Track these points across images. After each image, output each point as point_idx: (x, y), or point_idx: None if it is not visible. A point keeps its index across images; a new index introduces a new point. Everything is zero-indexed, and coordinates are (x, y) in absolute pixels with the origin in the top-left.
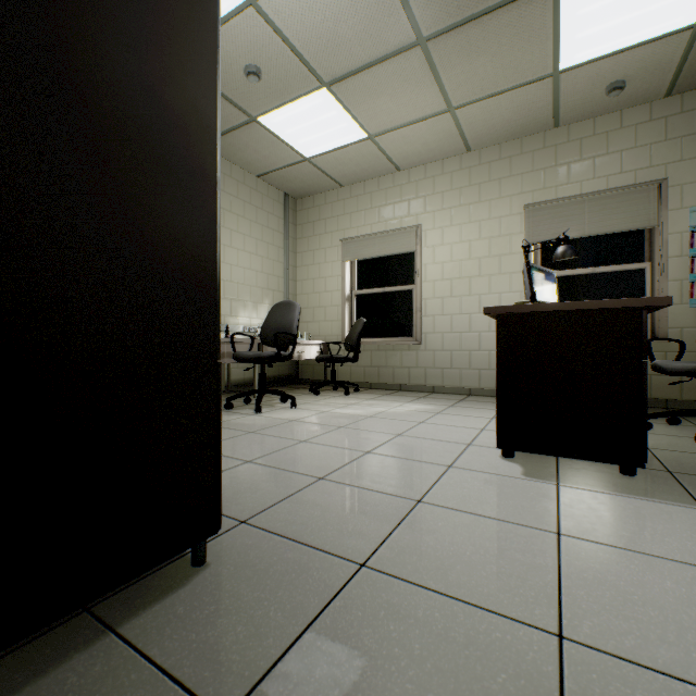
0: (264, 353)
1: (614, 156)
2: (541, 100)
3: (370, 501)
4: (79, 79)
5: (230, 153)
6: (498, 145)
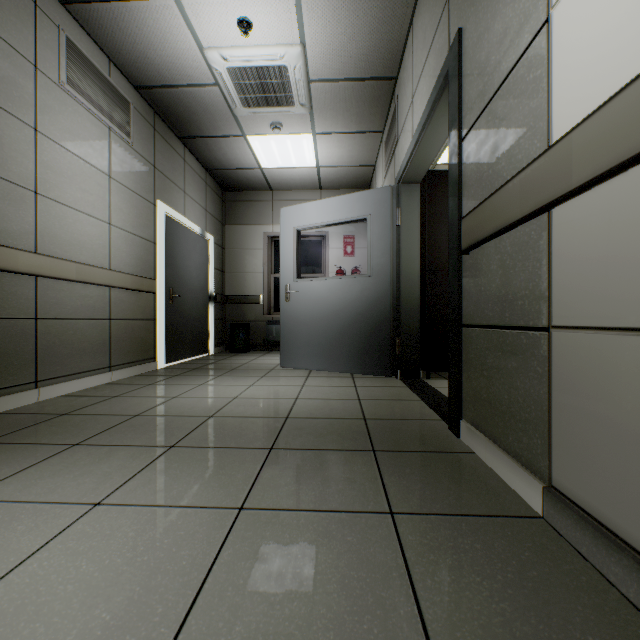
0: None
1: None
2: None
3: None
4: (442, 265)
5: None
6: None
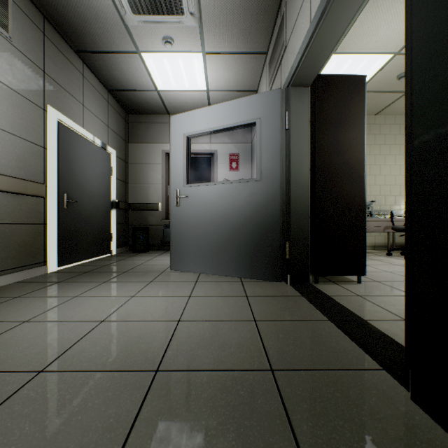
0: None
1: None
2: None
3: None
4: (331, 169)
5: (393, 112)
6: None
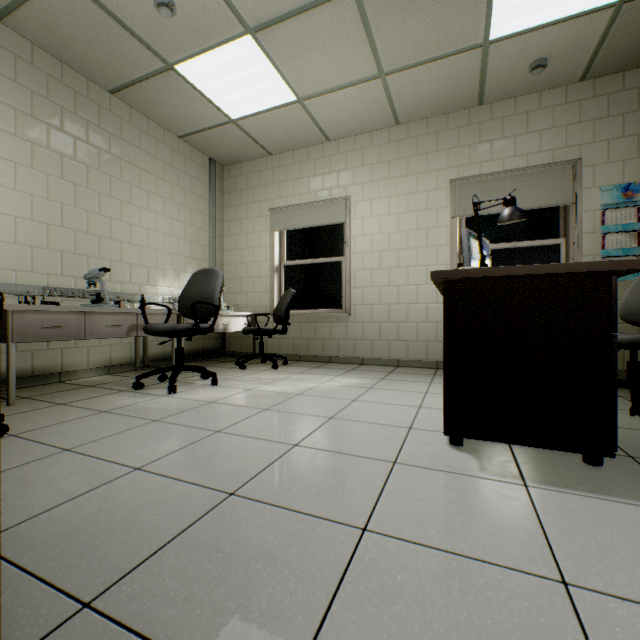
0: (180, 326)
1: (534, 135)
2: (469, 73)
3: (296, 536)
4: None
5: (146, 107)
6: (425, 119)
